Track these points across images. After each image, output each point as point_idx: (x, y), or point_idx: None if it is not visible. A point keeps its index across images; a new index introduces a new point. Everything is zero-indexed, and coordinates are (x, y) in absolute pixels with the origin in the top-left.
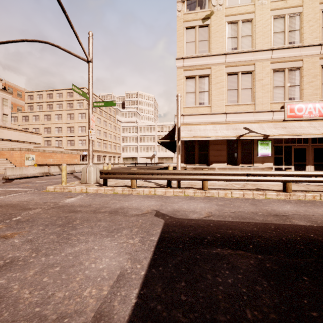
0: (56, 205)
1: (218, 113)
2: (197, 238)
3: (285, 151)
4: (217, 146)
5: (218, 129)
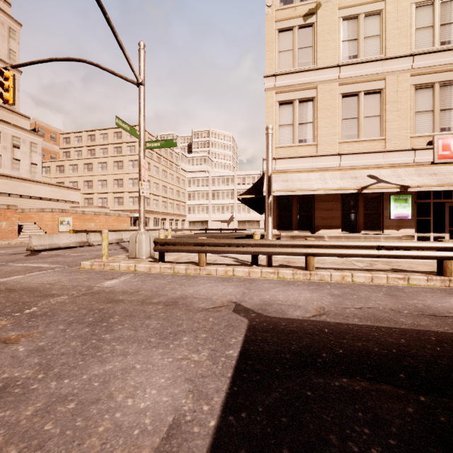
0: (90, 290)
1: (327, 154)
2: (303, 356)
3: (435, 211)
4: (327, 203)
5: (328, 179)
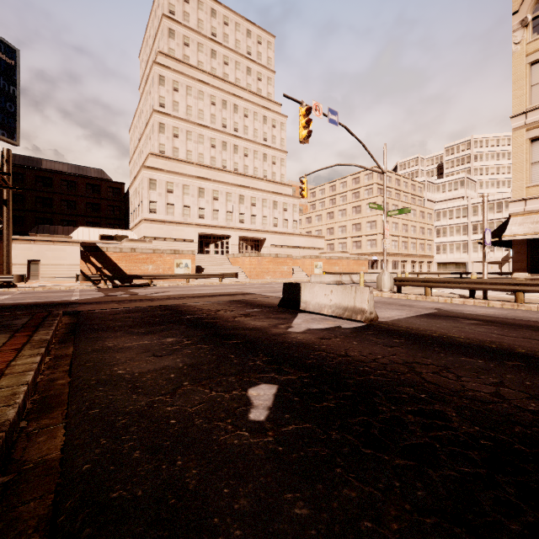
0: None
1: None
2: (451, 316)
3: None
4: None
5: None
